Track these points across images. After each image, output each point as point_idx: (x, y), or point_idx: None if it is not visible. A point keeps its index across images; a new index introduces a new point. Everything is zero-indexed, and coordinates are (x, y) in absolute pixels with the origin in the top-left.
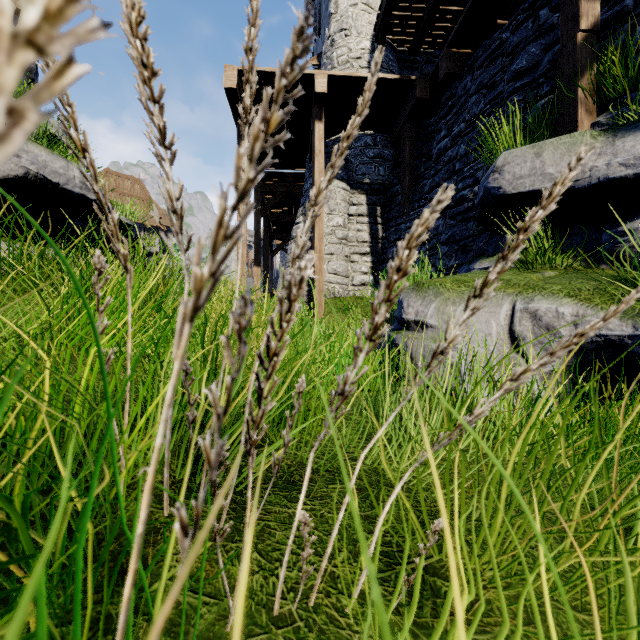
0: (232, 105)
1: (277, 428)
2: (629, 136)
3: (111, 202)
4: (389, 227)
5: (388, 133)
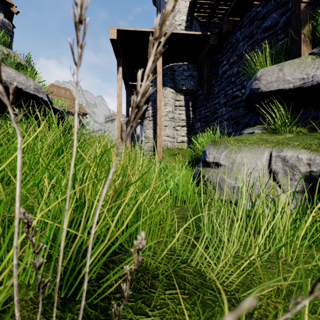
0: (114, 48)
1: (130, 238)
2: None
3: (51, 99)
4: (196, 112)
5: (195, 63)
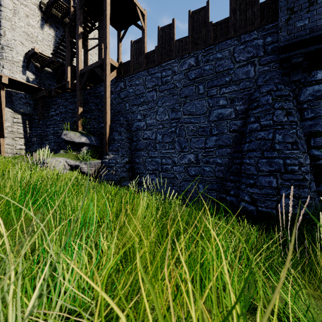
0: None
1: None
2: (82, 136)
3: None
4: (32, 130)
5: (31, 95)
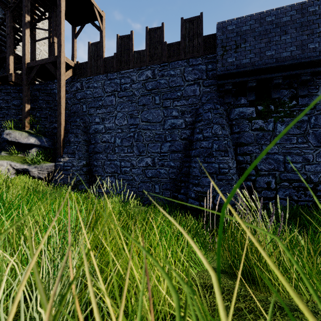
0: None
1: None
2: (30, 136)
3: None
4: None
5: None
